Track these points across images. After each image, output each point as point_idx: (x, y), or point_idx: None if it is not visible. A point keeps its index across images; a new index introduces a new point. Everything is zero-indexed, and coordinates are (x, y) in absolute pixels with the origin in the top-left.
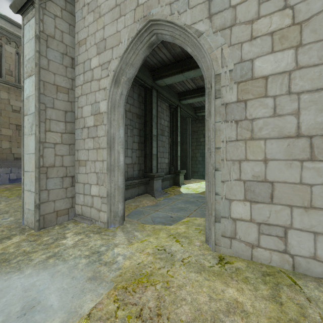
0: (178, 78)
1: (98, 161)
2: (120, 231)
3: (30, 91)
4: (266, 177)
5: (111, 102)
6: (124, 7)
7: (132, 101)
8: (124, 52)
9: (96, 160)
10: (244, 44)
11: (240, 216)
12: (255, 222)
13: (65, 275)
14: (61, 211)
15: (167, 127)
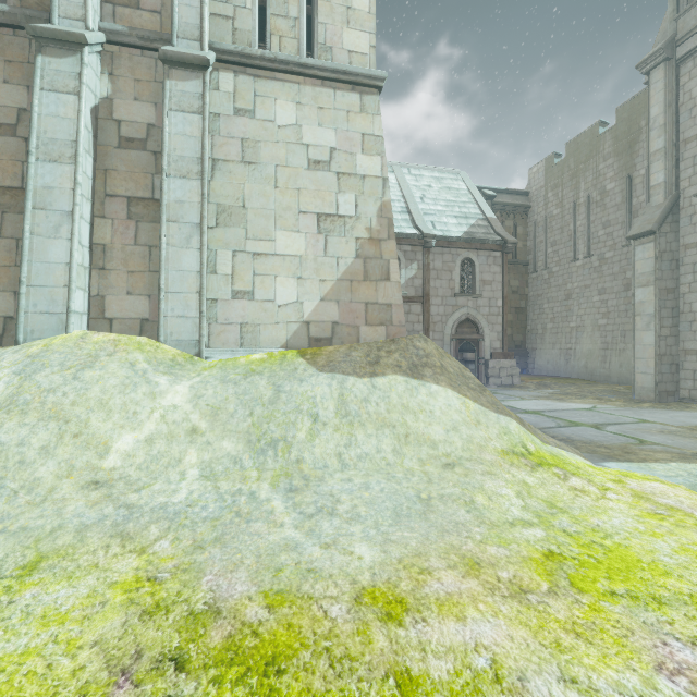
0: None
1: None
2: None
3: (644, 297)
4: None
5: None
6: None
7: None
8: None
9: None
10: None
11: None
12: None
13: None
14: (669, 392)
15: None
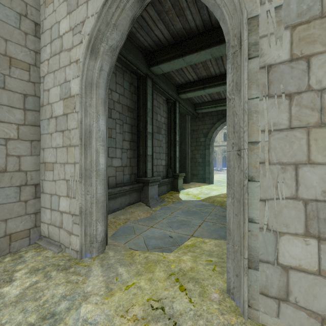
0: (177, 64)
1: (69, 163)
2: (98, 266)
3: None
4: None
5: (86, 80)
6: None
7: (122, 90)
8: (103, 5)
9: (65, 163)
10: None
11: (298, 262)
12: None
13: None
14: (17, 234)
15: (164, 125)
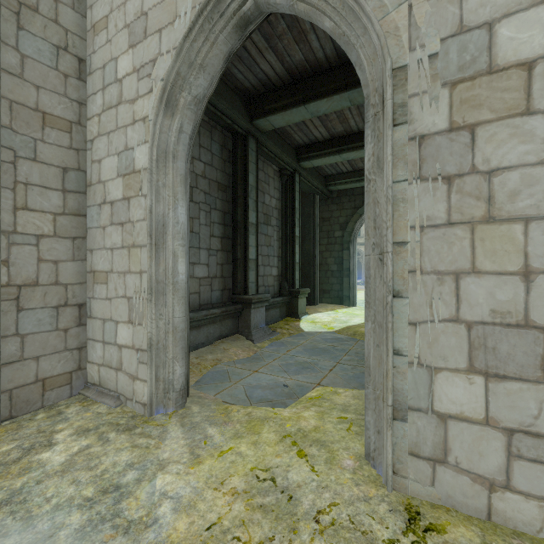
0: (297, 115)
1: (132, 273)
2: (177, 426)
3: None
4: (528, 316)
5: (158, 147)
6: None
7: (209, 158)
8: (184, 37)
9: (127, 272)
10: None
11: (459, 409)
12: (498, 428)
13: None
14: (53, 379)
15: (276, 210)
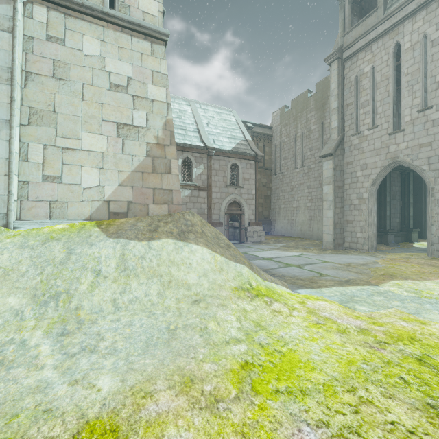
0: None
1: (362, 221)
2: (377, 253)
3: (328, 191)
4: None
5: (370, 193)
6: (379, 152)
7: None
8: (379, 172)
9: (360, 221)
10: None
11: None
12: None
13: (366, 257)
14: (340, 244)
15: (398, 192)
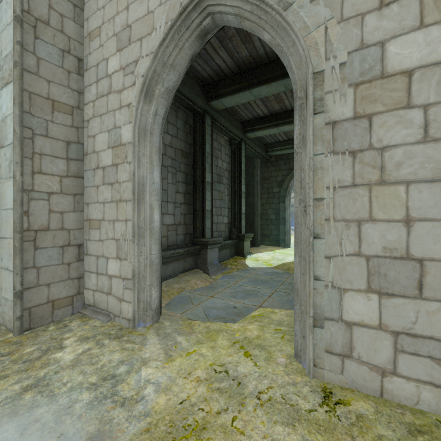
0: (243, 97)
1: (119, 221)
2: (154, 335)
3: (7, 107)
4: (409, 251)
5: (139, 126)
6: None
7: (175, 131)
8: (159, 45)
9: (115, 220)
10: (366, 16)
11: (361, 318)
12: (388, 331)
13: (47, 430)
14: (60, 301)
15: (227, 172)
